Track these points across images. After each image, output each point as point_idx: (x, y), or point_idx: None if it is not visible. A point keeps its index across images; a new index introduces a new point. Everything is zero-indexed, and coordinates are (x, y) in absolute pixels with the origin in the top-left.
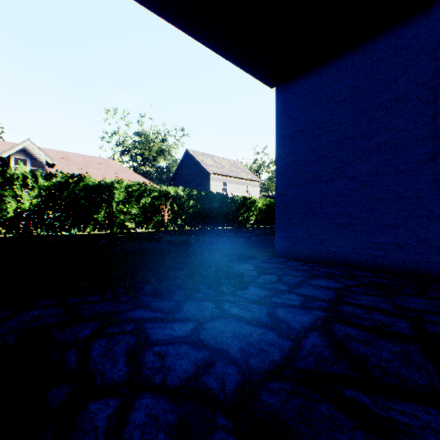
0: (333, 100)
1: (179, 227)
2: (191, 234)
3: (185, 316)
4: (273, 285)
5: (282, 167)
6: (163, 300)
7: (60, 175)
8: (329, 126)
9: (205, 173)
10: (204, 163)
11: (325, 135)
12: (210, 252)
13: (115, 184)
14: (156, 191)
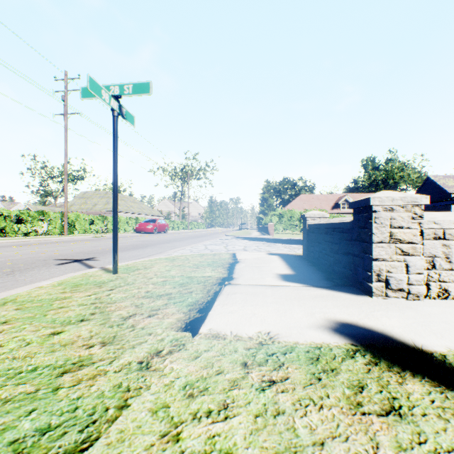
0: None
1: None
2: None
3: None
4: None
5: None
6: None
7: None
8: None
9: (446, 193)
10: (444, 186)
11: None
12: None
13: None
14: None
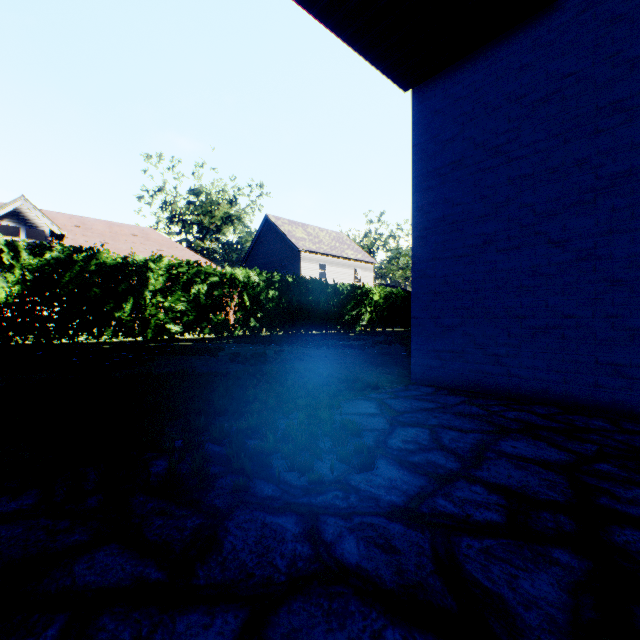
0: (520, 102)
1: (252, 331)
2: (270, 343)
3: (222, 578)
4: (427, 457)
5: (424, 227)
6: (180, 507)
7: (59, 248)
8: (513, 149)
9: (294, 250)
10: (292, 236)
11: (505, 167)
12: (299, 376)
13: (150, 263)
14: (216, 275)
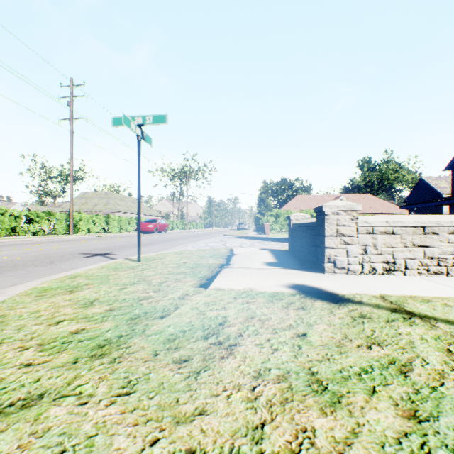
0: None
1: None
2: None
3: None
4: None
5: None
6: None
7: None
8: None
9: (438, 194)
10: (437, 187)
11: None
12: None
13: None
14: None
